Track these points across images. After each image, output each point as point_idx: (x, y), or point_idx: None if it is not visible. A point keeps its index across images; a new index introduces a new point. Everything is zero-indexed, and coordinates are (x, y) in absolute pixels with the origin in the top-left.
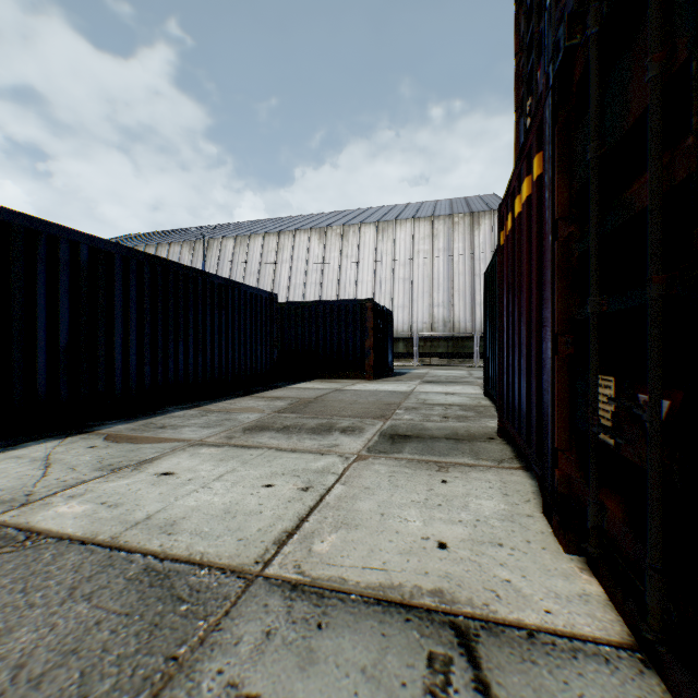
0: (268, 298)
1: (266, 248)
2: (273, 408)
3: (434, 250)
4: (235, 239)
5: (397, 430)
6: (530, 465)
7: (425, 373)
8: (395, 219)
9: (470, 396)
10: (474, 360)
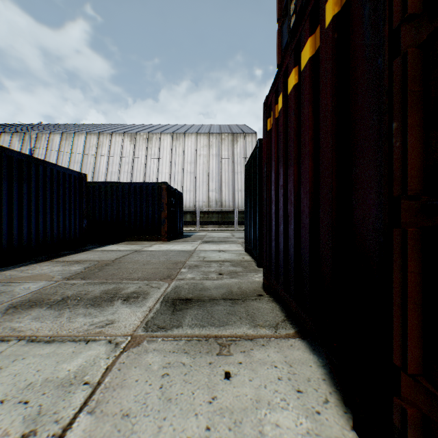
0: (78, 177)
1: (88, 143)
2: (65, 274)
3: (210, 155)
4: (61, 135)
5: (180, 292)
6: (302, 328)
7: (204, 235)
8: (184, 132)
9: (236, 252)
10: (235, 226)
